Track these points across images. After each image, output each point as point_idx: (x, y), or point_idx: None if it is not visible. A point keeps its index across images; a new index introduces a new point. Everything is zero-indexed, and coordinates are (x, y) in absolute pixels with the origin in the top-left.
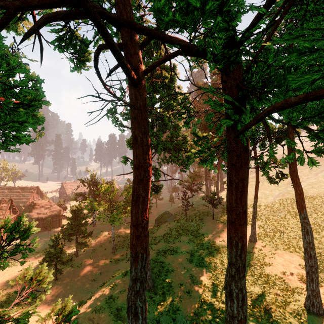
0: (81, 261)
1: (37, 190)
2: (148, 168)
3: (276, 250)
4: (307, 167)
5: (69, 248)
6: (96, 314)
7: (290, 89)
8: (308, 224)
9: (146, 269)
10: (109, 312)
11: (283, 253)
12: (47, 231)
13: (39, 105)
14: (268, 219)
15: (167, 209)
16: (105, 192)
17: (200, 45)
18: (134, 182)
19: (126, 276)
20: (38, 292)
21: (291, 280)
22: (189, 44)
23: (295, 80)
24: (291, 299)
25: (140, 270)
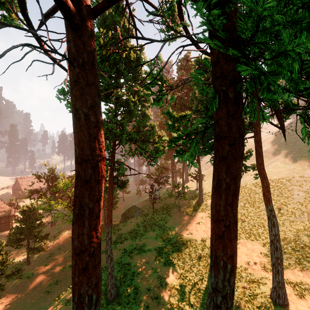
0: (34, 270)
1: None
2: (99, 164)
3: (239, 240)
4: None
5: (19, 254)
6: None
7: None
8: (274, 216)
9: None
10: None
11: (246, 242)
12: None
13: None
14: None
15: (134, 203)
16: (63, 188)
17: None
18: (75, 186)
19: None
20: None
21: (255, 270)
22: None
23: None
24: (257, 292)
25: None
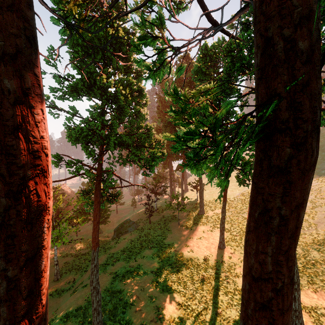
0: None
1: None
2: (29, 184)
3: None
4: None
5: None
6: None
7: None
8: None
9: None
10: None
11: None
12: None
13: None
14: (233, 221)
15: (129, 215)
16: None
17: None
18: None
19: (66, 323)
20: None
21: None
22: None
23: None
24: None
25: None
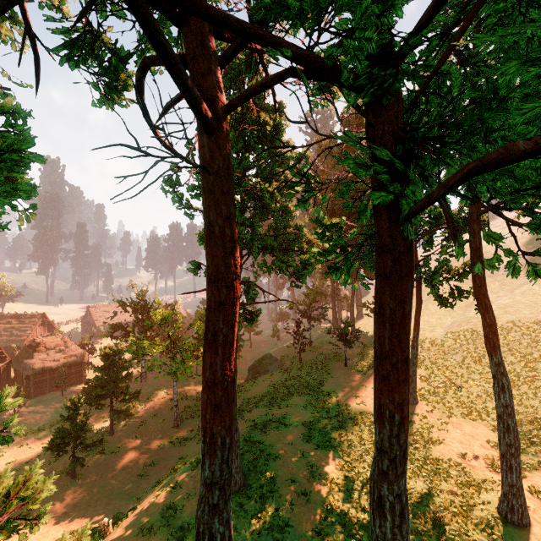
0: (120, 444)
1: (42, 320)
2: (234, 283)
3: (450, 418)
4: (496, 280)
5: (99, 420)
6: (144, 537)
7: (489, 141)
8: (503, 374)
9: (231, 464)
10: (167, 533)
11: (461, 422)
12: (60, 391)
13: (22, 162)
14: (435, 365)
15: (269, 351)
16: (161, 322)
17: (329, 55)
18: (208, 308)
19: (197, 467)
20: (42, 501)
21: (475, 468)
22: (308, 54)
23: (522, 109)
24: (476, 501)
25: (220, 467)
